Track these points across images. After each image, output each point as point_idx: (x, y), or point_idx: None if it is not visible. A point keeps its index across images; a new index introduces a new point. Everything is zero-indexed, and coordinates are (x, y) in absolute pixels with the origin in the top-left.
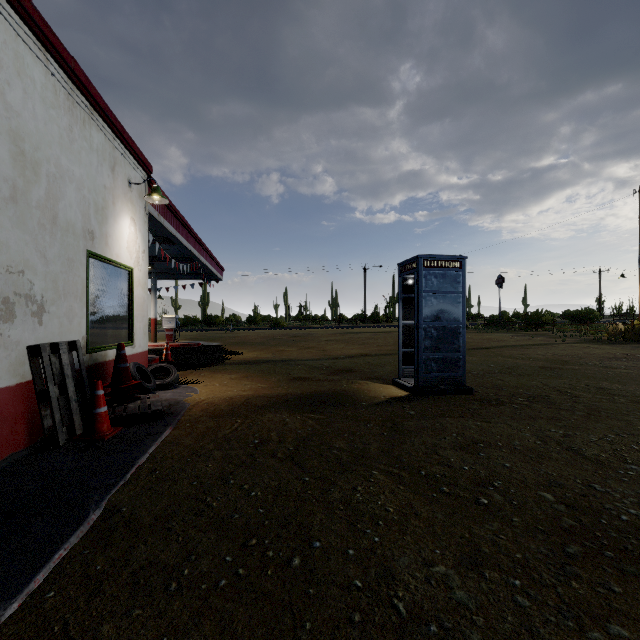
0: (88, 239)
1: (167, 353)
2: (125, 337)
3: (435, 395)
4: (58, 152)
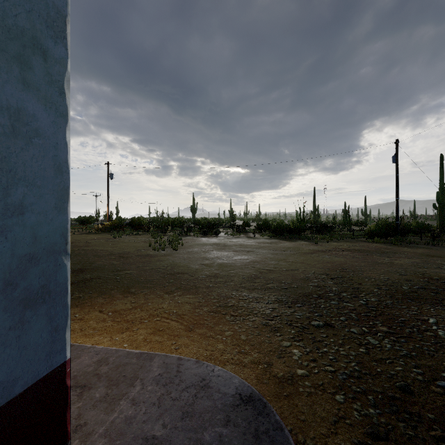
0: None
1: None
2: None
3: None
4: None
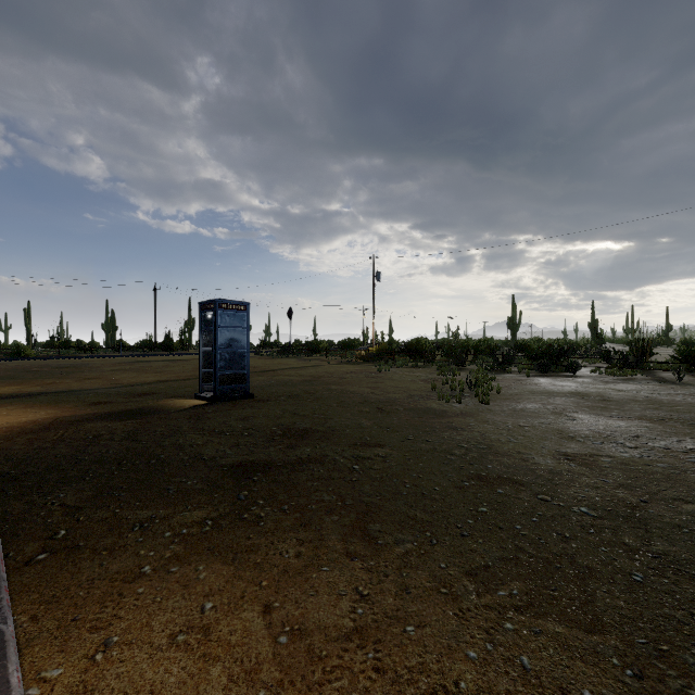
0: None
1: None
2: None
3: (228, 401)
4: None
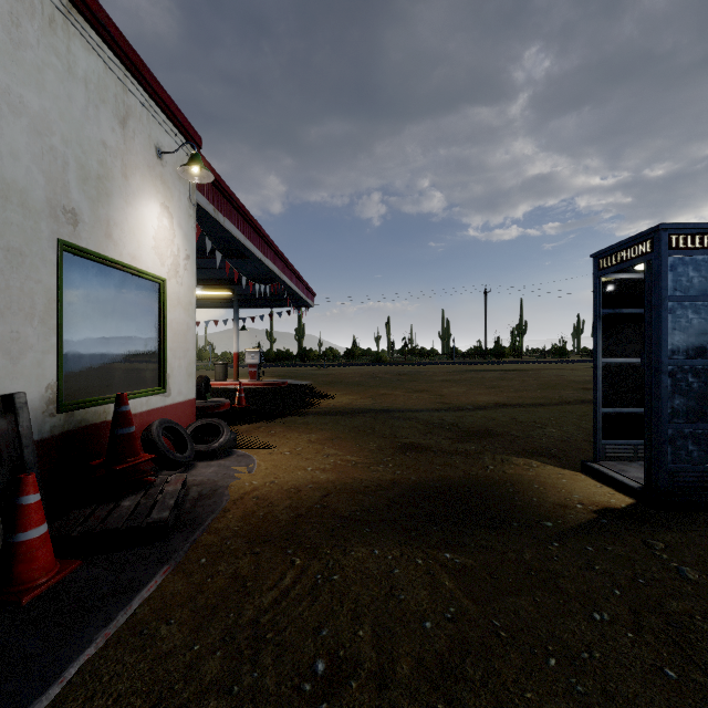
0: (63, 221)
1: (240, 396)
2: (152, 381)
3: (700, 511)
4: None
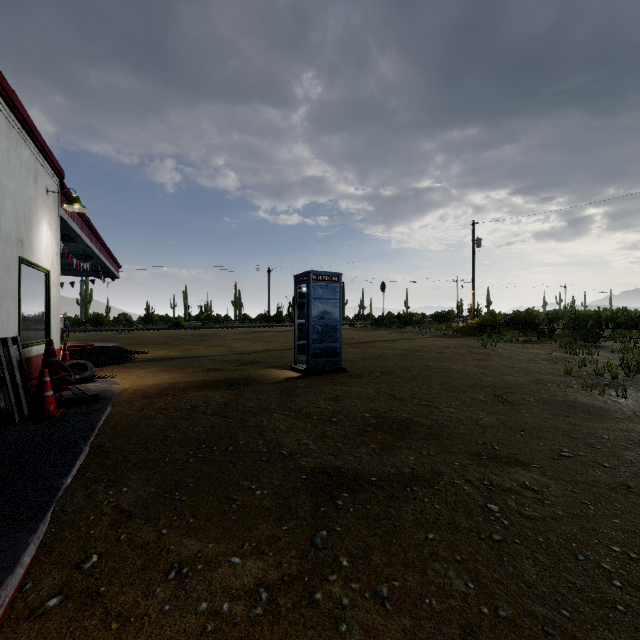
0: (19, 246)
1: (65, 353)
2: (43, 335)
3: (320, 374)
4: (1, 173)
